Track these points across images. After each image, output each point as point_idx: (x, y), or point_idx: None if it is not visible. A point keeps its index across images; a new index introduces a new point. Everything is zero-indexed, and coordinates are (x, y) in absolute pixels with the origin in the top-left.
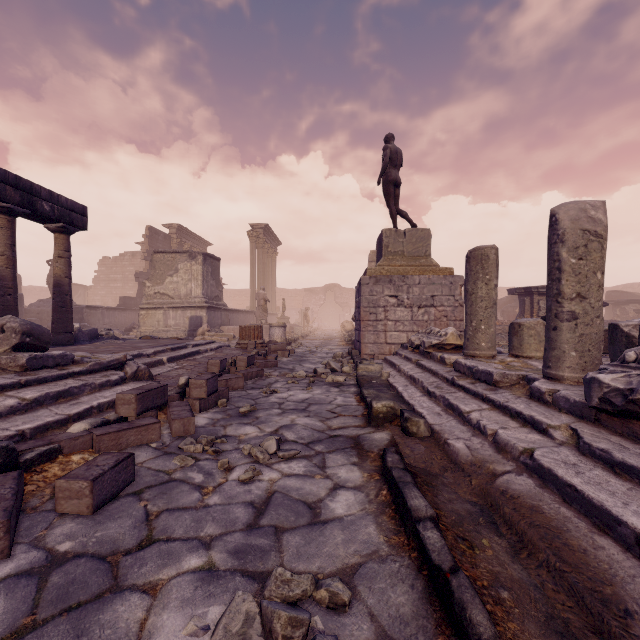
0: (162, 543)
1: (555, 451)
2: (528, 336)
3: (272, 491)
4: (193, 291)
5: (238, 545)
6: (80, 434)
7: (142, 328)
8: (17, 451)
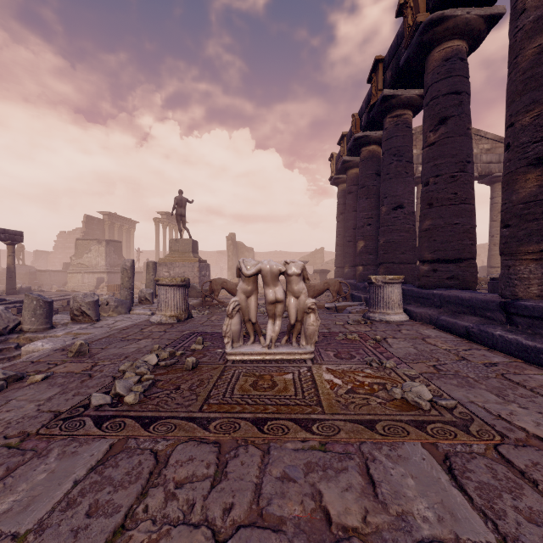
0: None
1: None
2: None
3: None
4: (100, 262)
5: None
6: None
7: (69, 284)
8: None
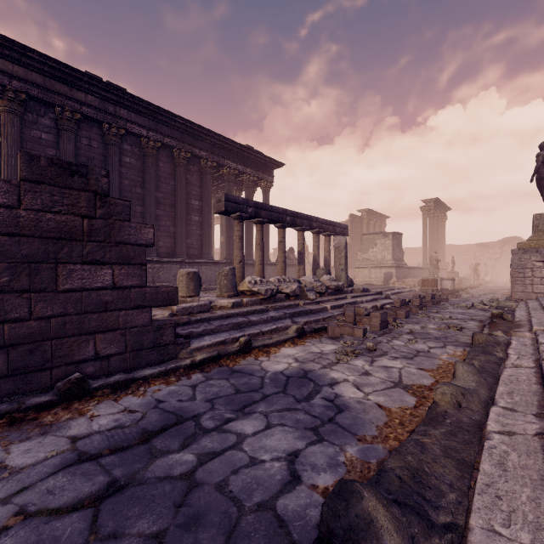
0: (423, 322)
1: (541, 317)
2: None
3: (448, 322)
4: (386, 257)
5: (441, 324)
6: (390, 307)
7: (356, 279)
8: (383, 307)
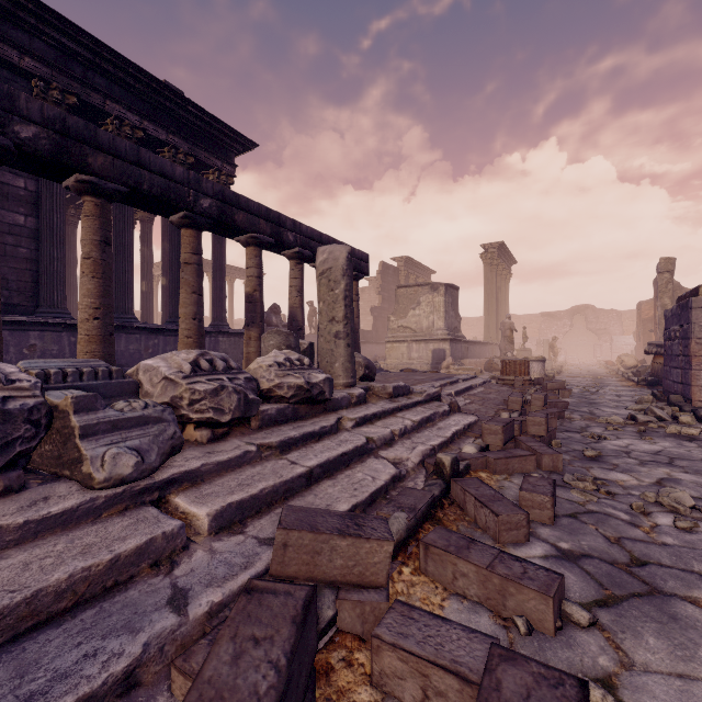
0: (657, 566)
1: None
2: None
3: None
4: (435, 323)
5: None
6: (477, 455)
7: (388, 360)
8: (459, 462)
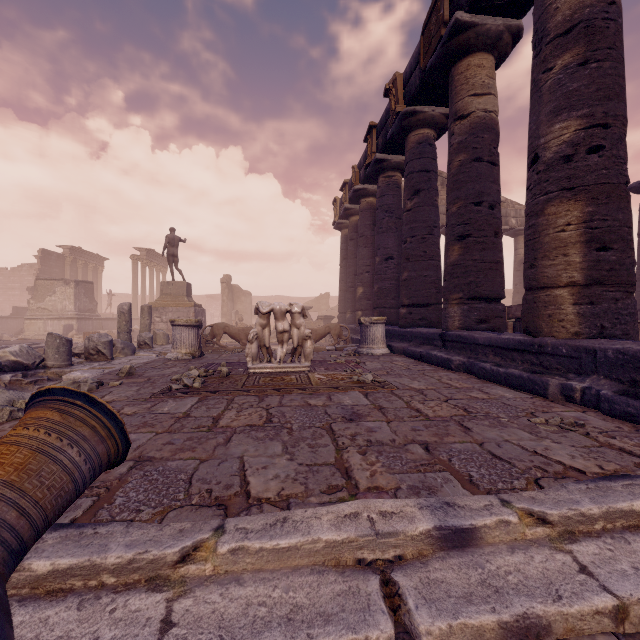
0: None
1: None
2: (158, 337)
3: None
4: (67, 307)
5: None
6: None
7: (27, 333)
8: None
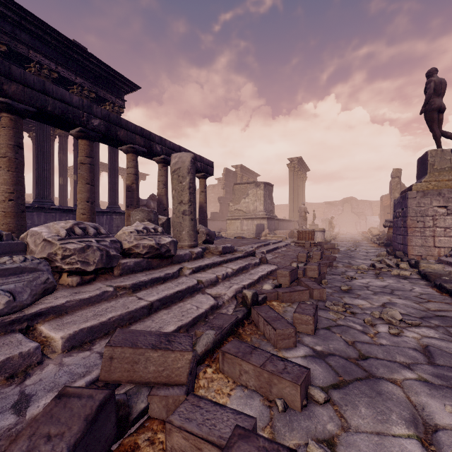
0: (374, 359)
1: None
2: None
3: (423, 345)
4: (258, 207)
5: (433, 372)
6: (272, 291)
7: (228, 231)
8: (258, 295)
